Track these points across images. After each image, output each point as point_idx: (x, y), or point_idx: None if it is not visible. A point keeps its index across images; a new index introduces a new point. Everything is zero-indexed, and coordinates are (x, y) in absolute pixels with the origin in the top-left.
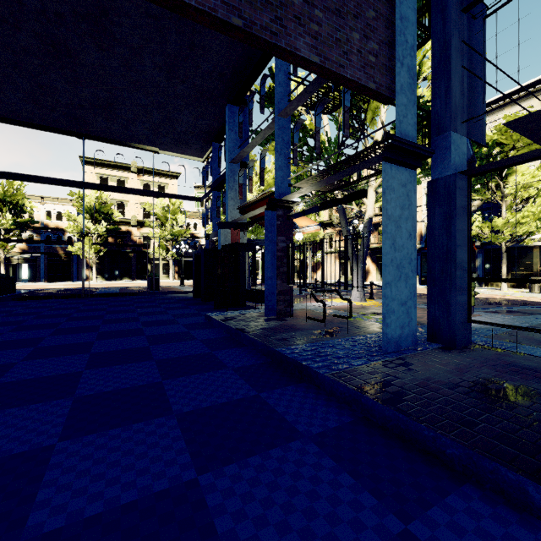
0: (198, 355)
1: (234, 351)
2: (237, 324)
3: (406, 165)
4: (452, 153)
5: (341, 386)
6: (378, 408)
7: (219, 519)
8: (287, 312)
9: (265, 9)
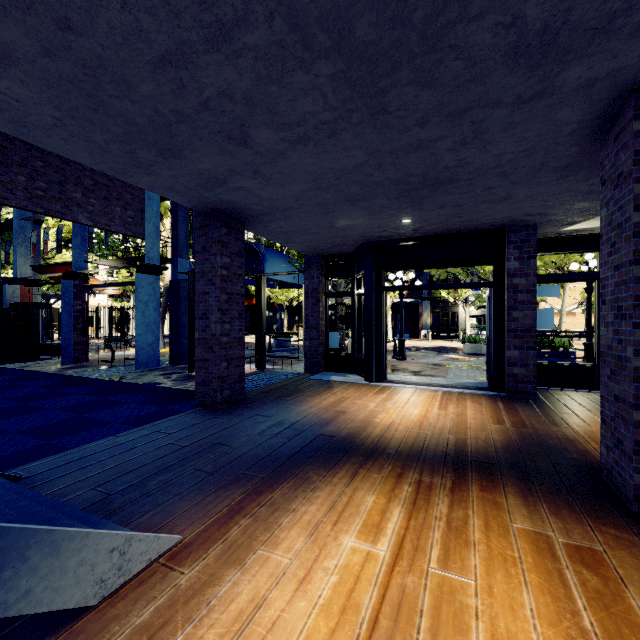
0: (2, 386)
1: (34, 382)
2: (33, 368)
3: (152, 273)
4: (179, 269)
5: (101, 380)
6: (113, 383)
7: (38, 405)
8: (84, 358)
9: (58, 202)
